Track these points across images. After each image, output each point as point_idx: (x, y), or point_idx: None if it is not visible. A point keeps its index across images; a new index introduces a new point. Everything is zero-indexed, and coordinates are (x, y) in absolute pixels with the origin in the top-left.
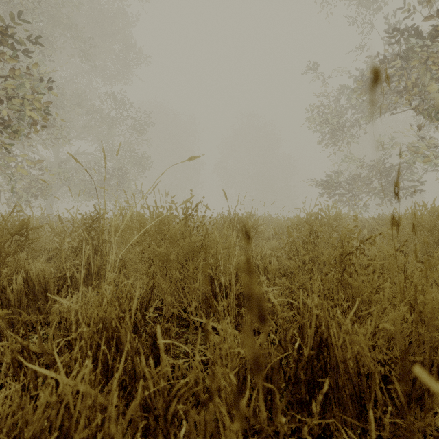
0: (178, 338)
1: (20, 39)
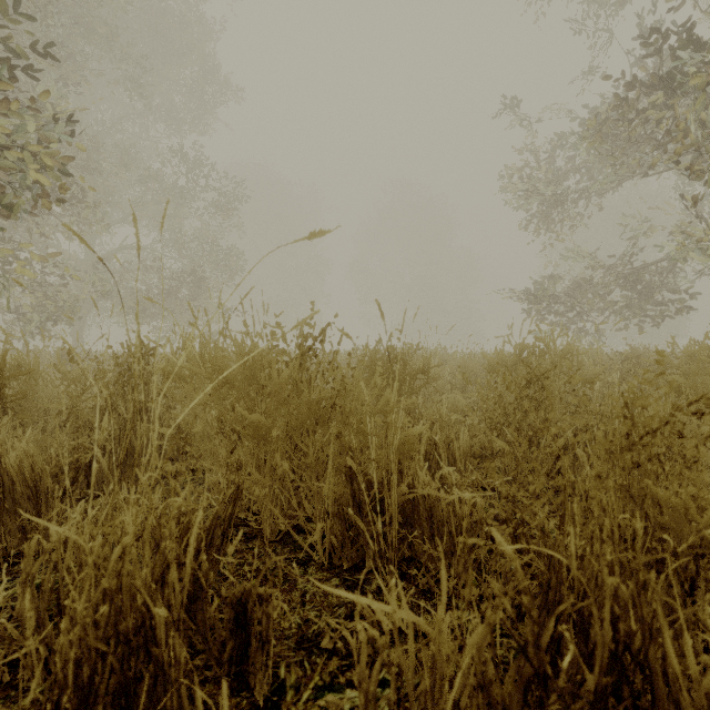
0: (286, 591)
1: (20, 48)
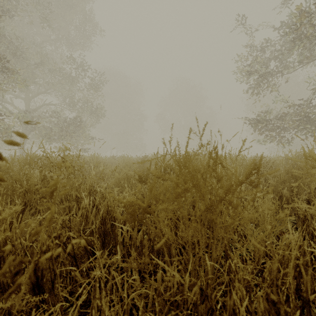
0: None
1: None
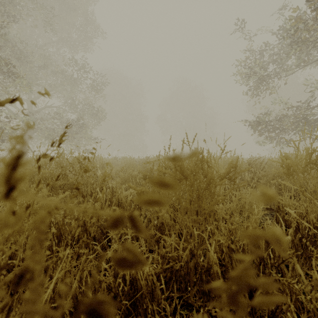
0: None
1: None
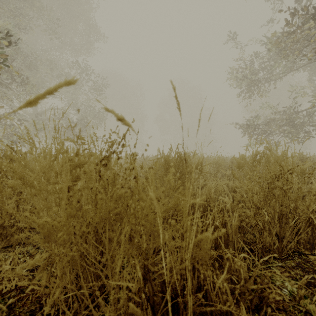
0: None
1: None
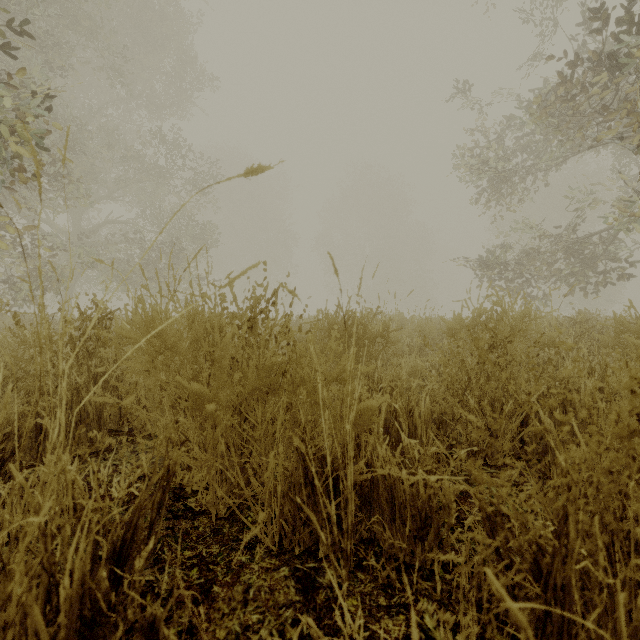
0: (228, 585)
1: None
